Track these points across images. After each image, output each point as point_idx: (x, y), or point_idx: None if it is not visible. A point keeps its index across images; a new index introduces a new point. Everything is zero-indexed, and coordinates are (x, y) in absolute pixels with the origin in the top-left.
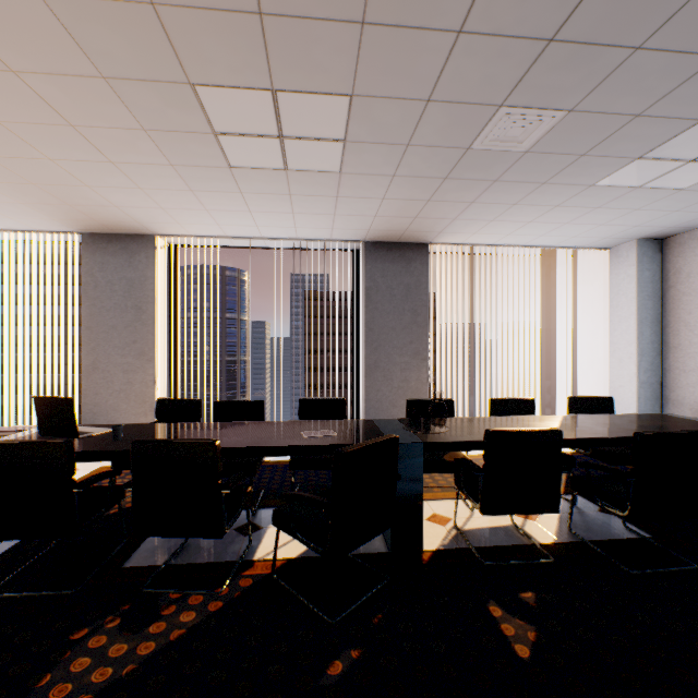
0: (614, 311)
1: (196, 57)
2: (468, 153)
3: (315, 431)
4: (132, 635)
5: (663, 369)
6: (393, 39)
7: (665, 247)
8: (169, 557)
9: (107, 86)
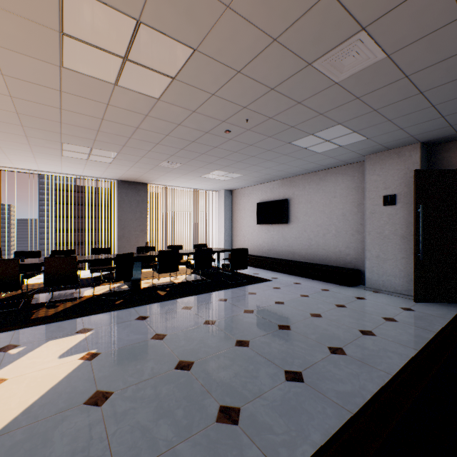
0: (219, 214)
1: (68, 140)
2: (158, 166)
3: (104, 256)
4: (54, 308)
5: (232, 235)
6: (132, 149)
7: (233, 193)
8: (50, 299)
9: (25, 137)
